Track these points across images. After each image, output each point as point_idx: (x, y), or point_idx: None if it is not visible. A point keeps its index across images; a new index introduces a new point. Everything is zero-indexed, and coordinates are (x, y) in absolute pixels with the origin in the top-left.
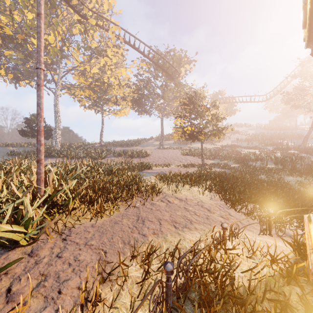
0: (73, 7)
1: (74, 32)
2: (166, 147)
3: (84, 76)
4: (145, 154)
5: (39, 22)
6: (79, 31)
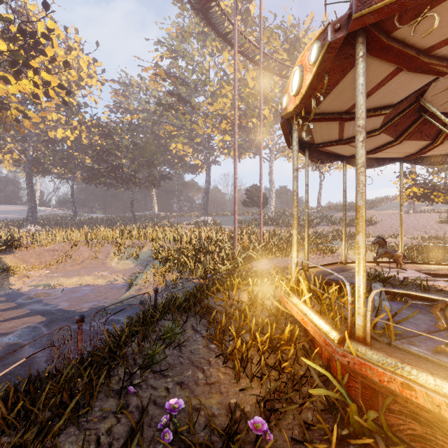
0: (284, 76)
1: None
2: (420, 211)
3: None
4: (368, 221)
5: (260, 161)
6: None
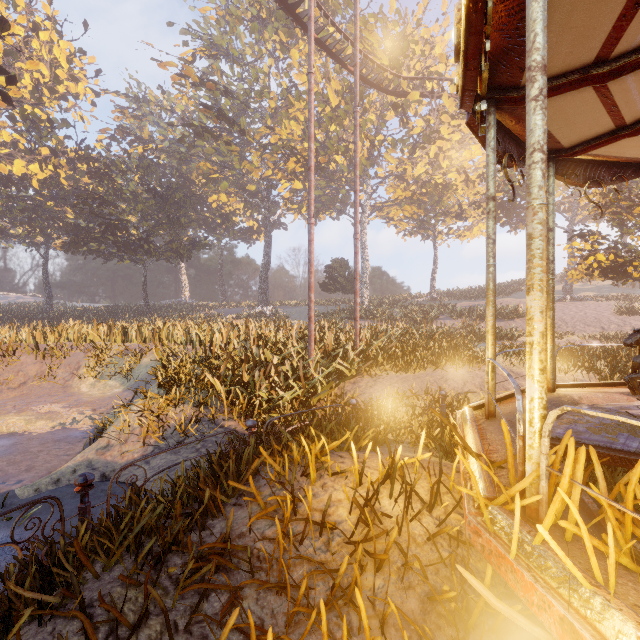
0: (386, 89)
1: (388, 117)
2: (581, 298)
3: (404, 180)
4: (513, 313)
5: (355, 198)
6: (395, 113)
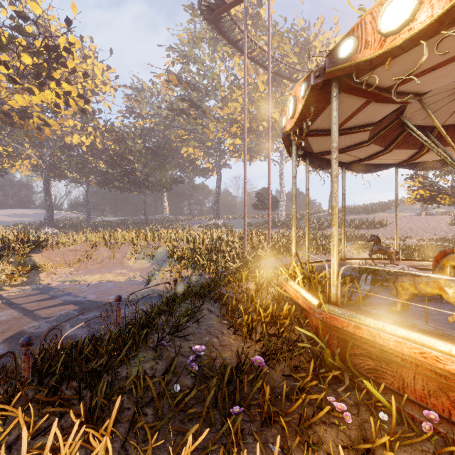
0: (295, 80)
1: None
2: (433, 213)
3: None
4: (378, 224)
5: (269, 166)
6: None
